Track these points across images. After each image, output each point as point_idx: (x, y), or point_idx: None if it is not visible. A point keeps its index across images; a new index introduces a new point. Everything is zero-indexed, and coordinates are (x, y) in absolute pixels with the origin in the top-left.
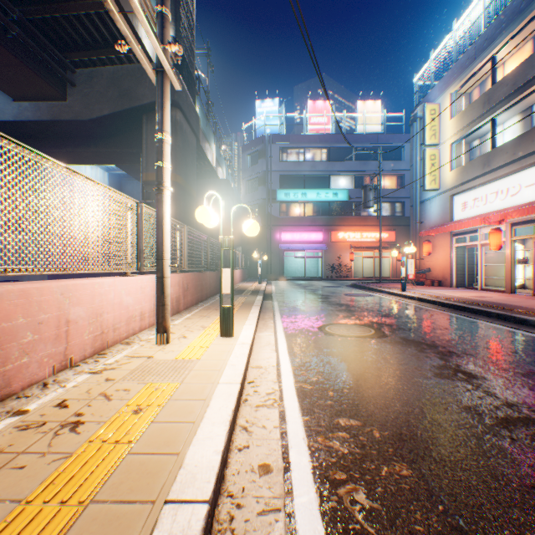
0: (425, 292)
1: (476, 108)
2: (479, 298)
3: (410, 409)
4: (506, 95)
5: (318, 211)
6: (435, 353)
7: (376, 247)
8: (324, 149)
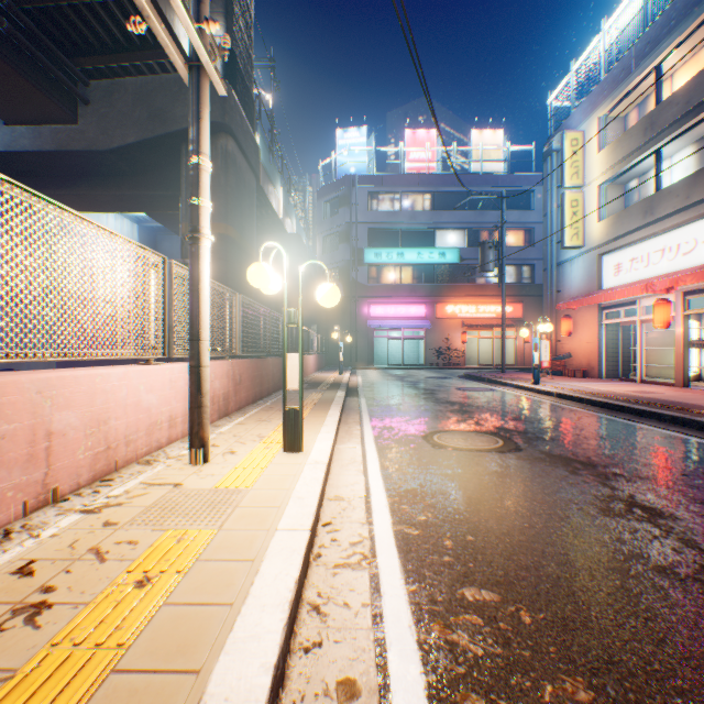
0: (566, 385)
1: (634, 136)
2: (641, 394)
3: (573, 571)
4: (676, 118)
5: (419, 276)
6: (594, 475)
7: (497, 324)
8: (428, 194)
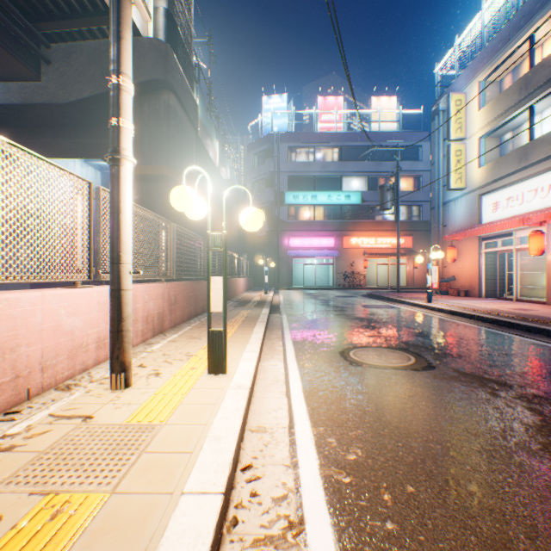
0: (455, 303)
1: (510, 95)
2: (523, 312)
3: None
4: (548, 78)
5: (329, 214)
6: (515, 398)
7: (392, 253)
8: (336, 148)
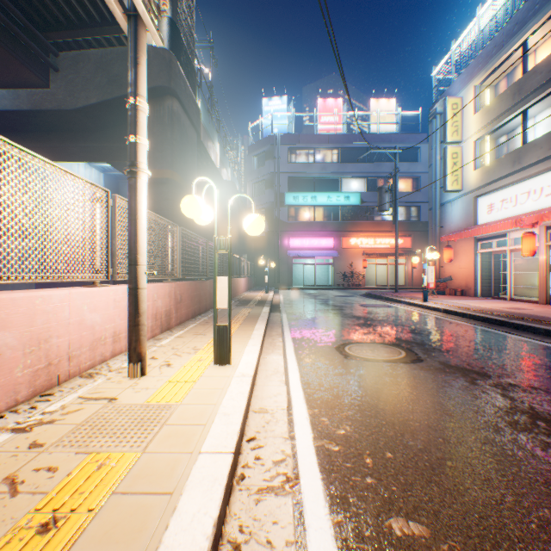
0: (450, 302)
1: (504, 100)
2: (514, 310)
3: (498, 496)
4: (540, 84)
5: (328, 215)
6: (492, 386)
7: (390, 253)
8: (335, 149)
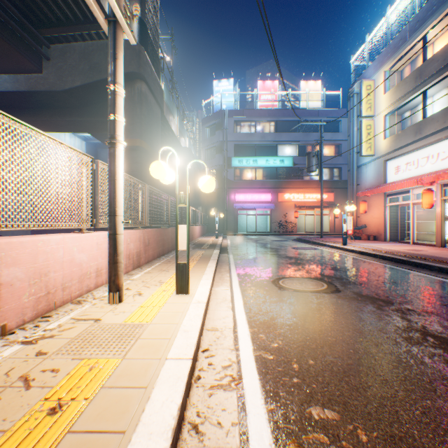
0: (364, 245)
1: (408, 82)
2: (415, 252)
3: (393, 391)
4: (437, 70)
5: (267, 175)
6: (394, 311)
7: (317, 206)
8: (272, 122)
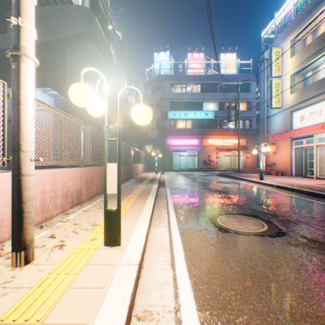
0: (278, 180)
1: (312, 47)
2: None
3: None
4: None
5: (194, 125)
6: None
7: (233, 148)
8: (199, 84)
